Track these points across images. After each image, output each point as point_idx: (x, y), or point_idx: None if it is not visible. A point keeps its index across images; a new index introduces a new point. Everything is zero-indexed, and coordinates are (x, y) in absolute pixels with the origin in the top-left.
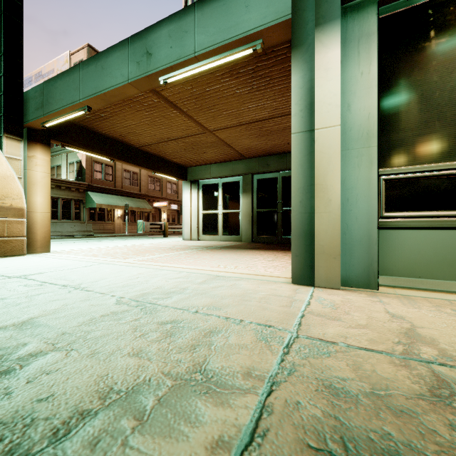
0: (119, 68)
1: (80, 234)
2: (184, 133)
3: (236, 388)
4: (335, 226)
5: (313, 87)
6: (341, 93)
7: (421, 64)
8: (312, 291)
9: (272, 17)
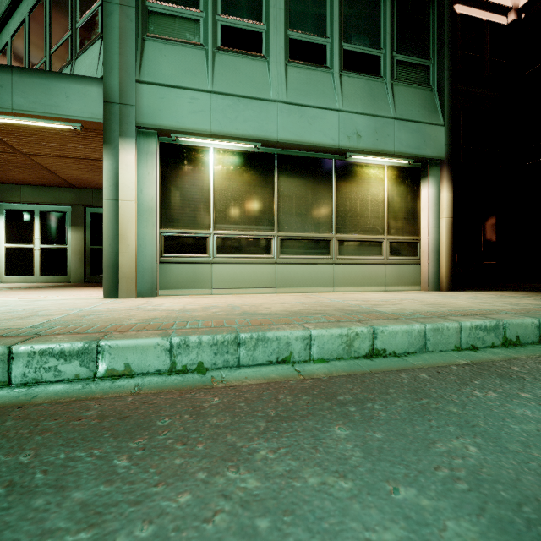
0: None
1: None
2: None
3: (53, 316)
4: (132, 261)
5: (119, 174)
6: (137, 181)
7: (181, 176)
8: (115, 299)
9: (89, 115)
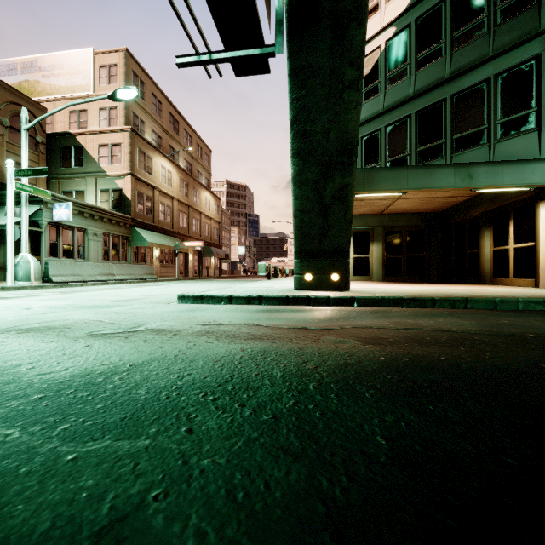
0: (446, 178)
1: (148, 278)
2: (379, 198)
3: None
4: None
5: None
6: None
7: None
8: None
9: None
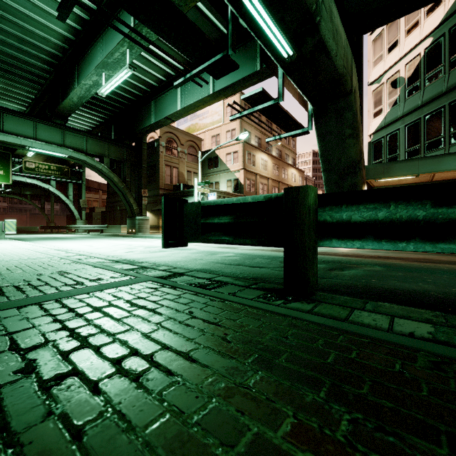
0: (453, 163)
1: None
2: None
3: None
4: None
5: None
6: None
7: None
8: None
9: None
